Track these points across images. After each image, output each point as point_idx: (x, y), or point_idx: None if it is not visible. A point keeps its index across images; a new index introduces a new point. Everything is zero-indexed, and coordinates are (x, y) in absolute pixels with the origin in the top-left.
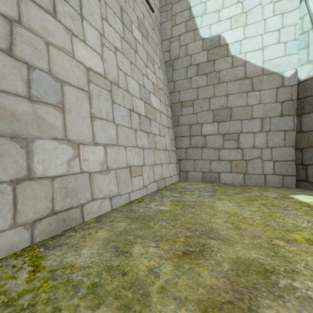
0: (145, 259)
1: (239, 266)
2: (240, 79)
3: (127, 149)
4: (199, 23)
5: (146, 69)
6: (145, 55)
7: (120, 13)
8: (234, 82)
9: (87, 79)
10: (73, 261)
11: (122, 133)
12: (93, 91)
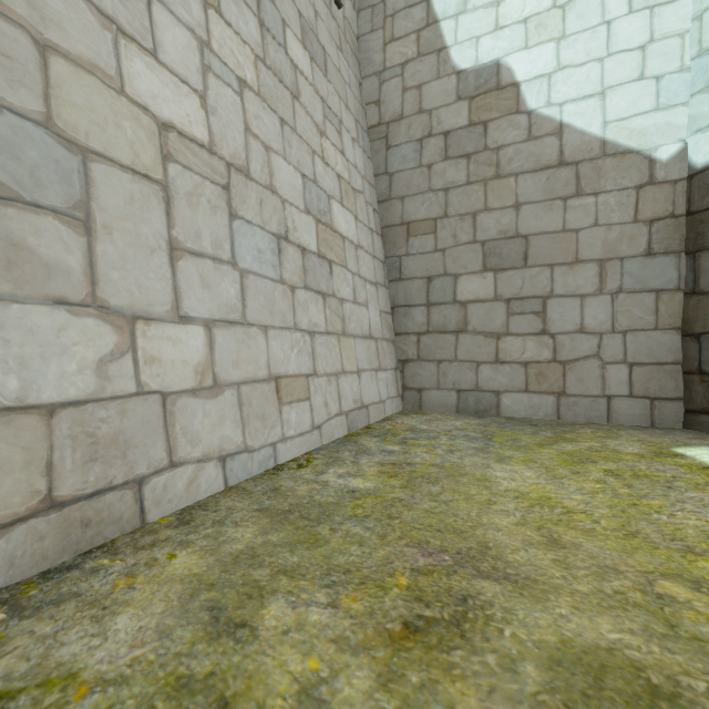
0: (294, 652)
1: (572, 676)
2: (548, 168)
3: (271, 334)
4: (449, 34)
5: (321, 141)
6: (318, 107)
7: None
8: (533, 174)
9: (160, 151)
10: (77, 660)
11: (258, 293)
12: (177, 184)
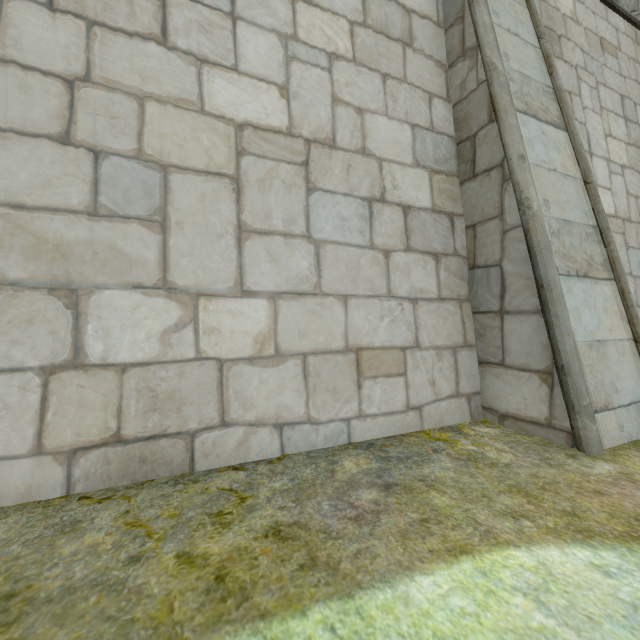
0: None
1: None
2: None
3: None
4: None
5: None
6: None
7: (621, 108)
8: None
9: None
10: None
11: None
12: None
